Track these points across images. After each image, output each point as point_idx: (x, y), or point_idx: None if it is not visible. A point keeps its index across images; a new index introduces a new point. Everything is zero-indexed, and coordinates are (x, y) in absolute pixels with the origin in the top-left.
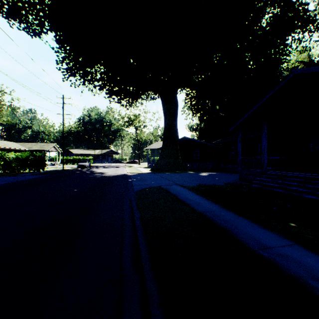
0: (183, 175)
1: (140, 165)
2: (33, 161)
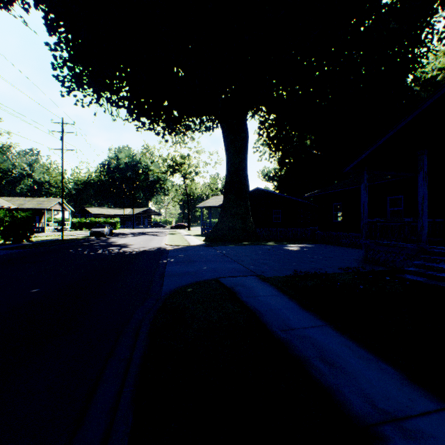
0: (259, 249)
1: (190, 231)
2: (9, 226)
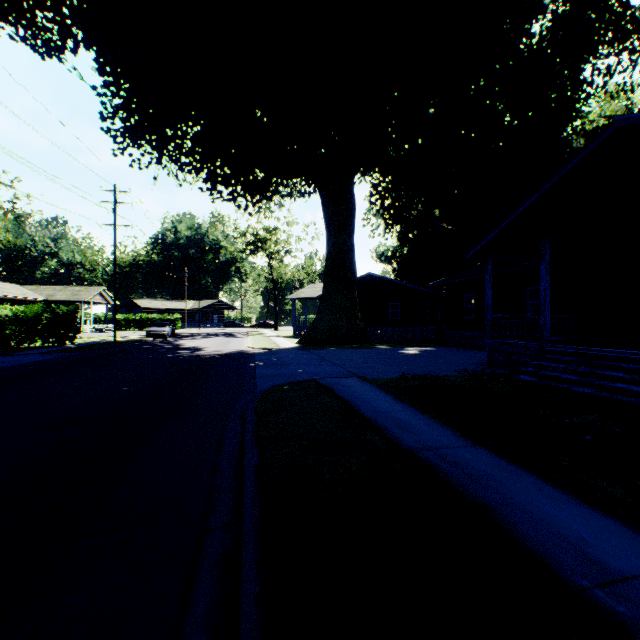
0: (367, 353)
1: (278, 331)
2: (49, 324)
